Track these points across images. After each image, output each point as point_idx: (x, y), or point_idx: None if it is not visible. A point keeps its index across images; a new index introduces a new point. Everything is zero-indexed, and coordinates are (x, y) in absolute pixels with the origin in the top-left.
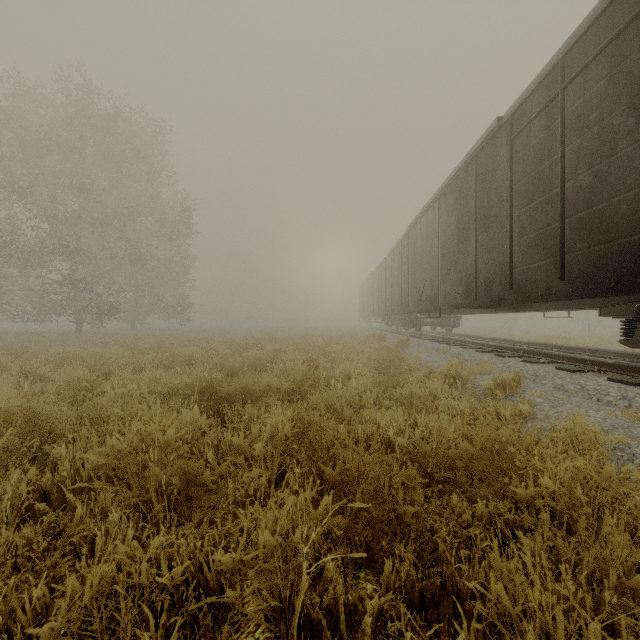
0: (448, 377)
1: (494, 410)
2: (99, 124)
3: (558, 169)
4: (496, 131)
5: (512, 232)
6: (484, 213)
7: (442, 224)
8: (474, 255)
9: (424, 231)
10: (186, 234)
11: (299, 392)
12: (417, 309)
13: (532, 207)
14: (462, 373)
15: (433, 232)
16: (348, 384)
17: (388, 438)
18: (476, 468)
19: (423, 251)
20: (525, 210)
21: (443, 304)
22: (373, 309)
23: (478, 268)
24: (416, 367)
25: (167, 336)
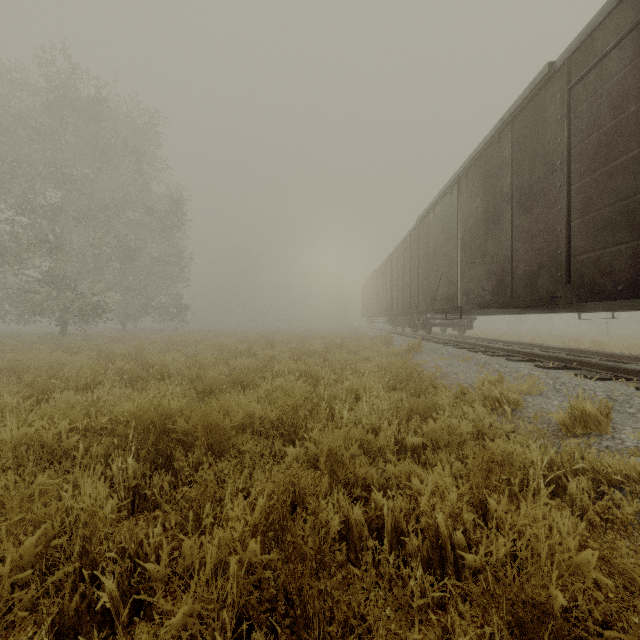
0: (488, 399)
1: (588, 466)
2: (82, 109)
3: None
4: (544, 83)
5: (570, 209)
6: (524, 190)
7: (463, 210)
8: (509, 243)
9: (439, 221)
10: (178, 229)
11: (291, 423)
12: (430, 309)
13: (606, 172)
14: (510, 395)
15: (451, 221)
16: (357, 408)
17: (435, 530)
18: None
19: (437, 243)
20: (593, 178)
21: (464, 303)
22: (377, 309)
23: (515, 259)
24: (443, 384)
25: (156, 338)
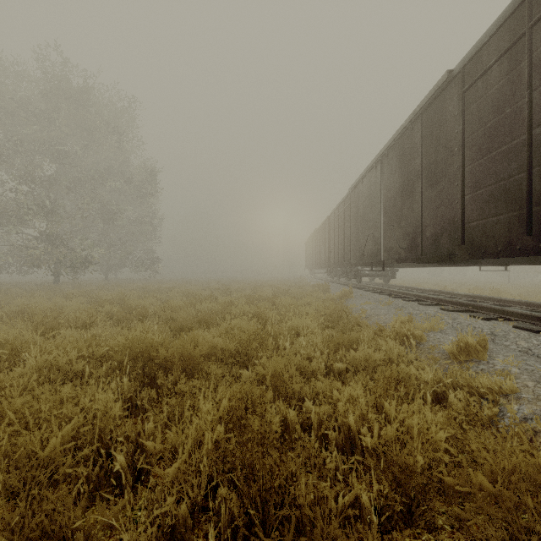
0: (399, 334)
1: (465, 383)
2: (72, 97)
3: (524, 115)
4: (445, 85)
5: (464, 186)
6: (431, 169)
7: (385, 183)
8: (420, 211)
9: (366, 190)
10: (152, 196)
11: (245, 353)
12: (359, 263)
13: (489, 159)
14: (416, 332)
15: (375, 191)
16: (297, 342)
17: (347, 426)
18: (495, 514)
19: (365, 209)
20: (480, 162)
21: (386, 258)
22: (317, 262)
23: (424, 224)
24: (365, 323)
25: (134, 286)
